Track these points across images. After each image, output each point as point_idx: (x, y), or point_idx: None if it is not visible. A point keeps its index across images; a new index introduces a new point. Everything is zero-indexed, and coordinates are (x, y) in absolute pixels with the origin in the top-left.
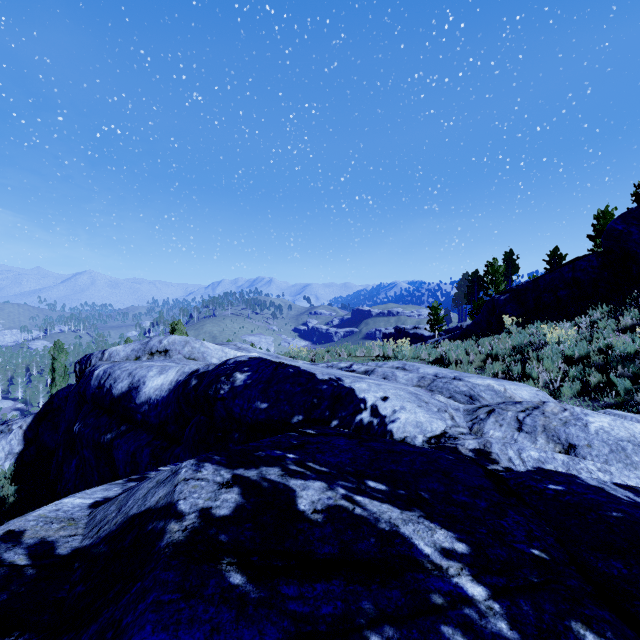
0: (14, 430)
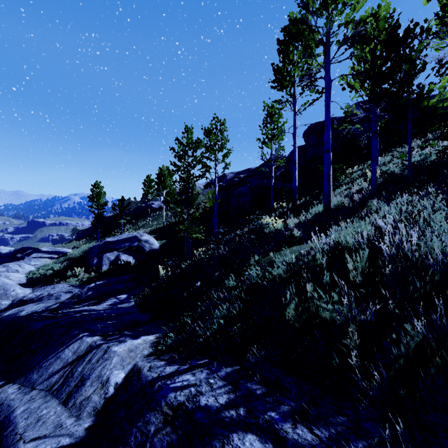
0: None
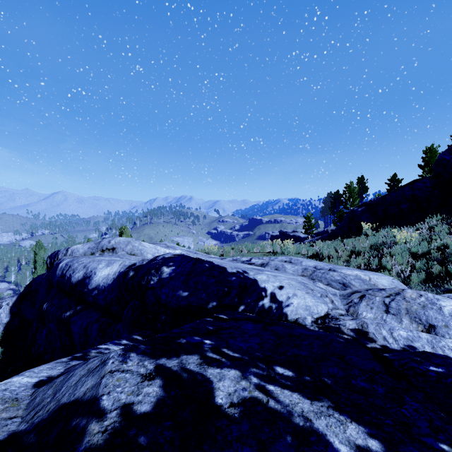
0: (3, 306)
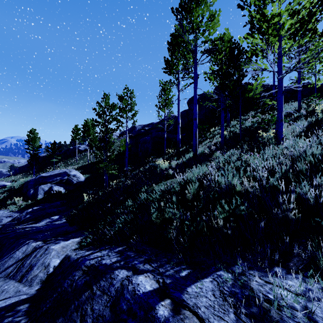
0: None
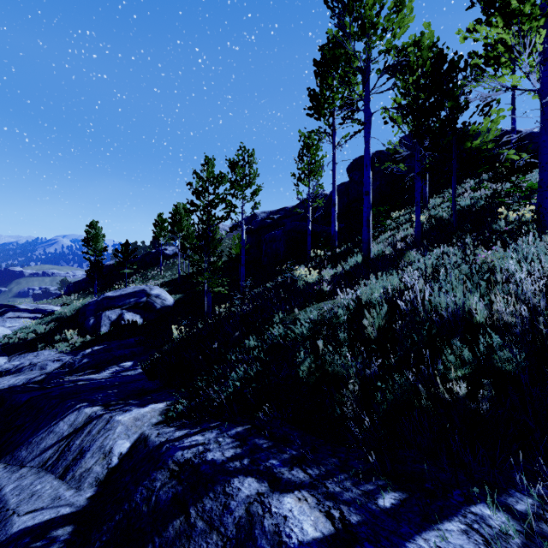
0: None
